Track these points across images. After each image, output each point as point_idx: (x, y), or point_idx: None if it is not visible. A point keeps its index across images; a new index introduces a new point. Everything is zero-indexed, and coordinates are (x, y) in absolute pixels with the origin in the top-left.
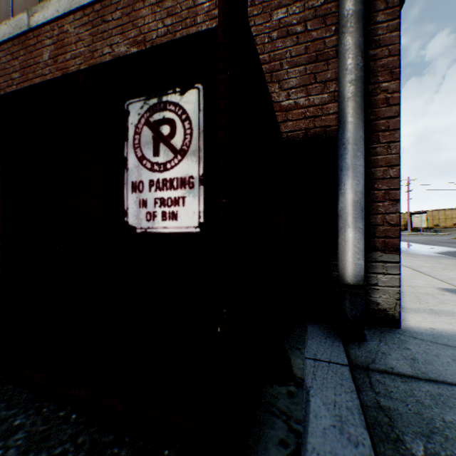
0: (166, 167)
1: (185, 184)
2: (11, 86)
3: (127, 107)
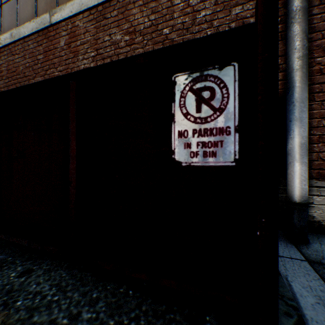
0: (207, 120)
1: (223, 132)
2: (37, 64)
3: (174, 79)
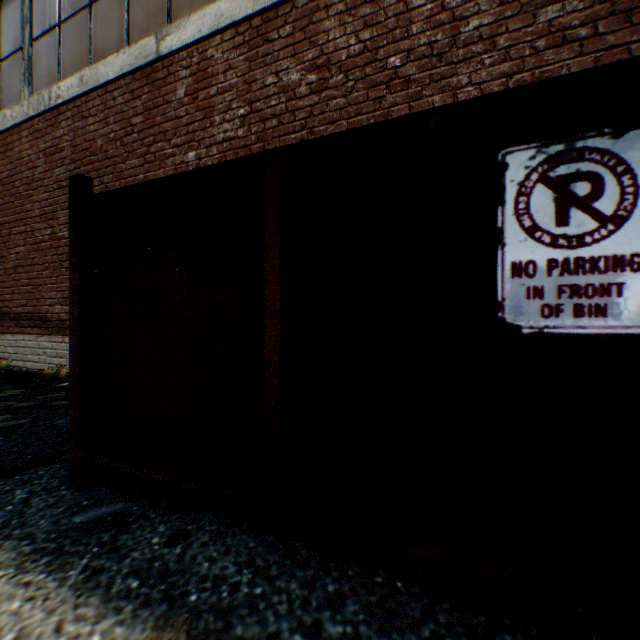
0: (582, 242)
1: (622, 266)
2: (130, 134)
3: (501, 158)
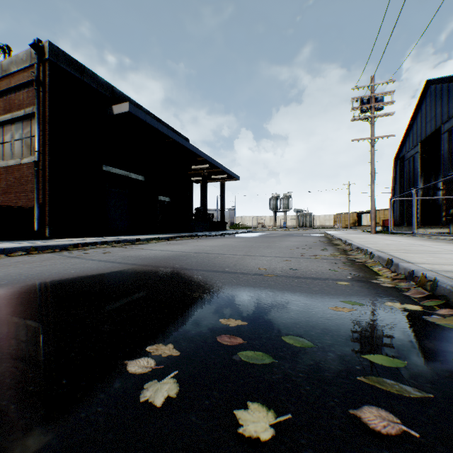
0: None
1: None
2: None
3: None
